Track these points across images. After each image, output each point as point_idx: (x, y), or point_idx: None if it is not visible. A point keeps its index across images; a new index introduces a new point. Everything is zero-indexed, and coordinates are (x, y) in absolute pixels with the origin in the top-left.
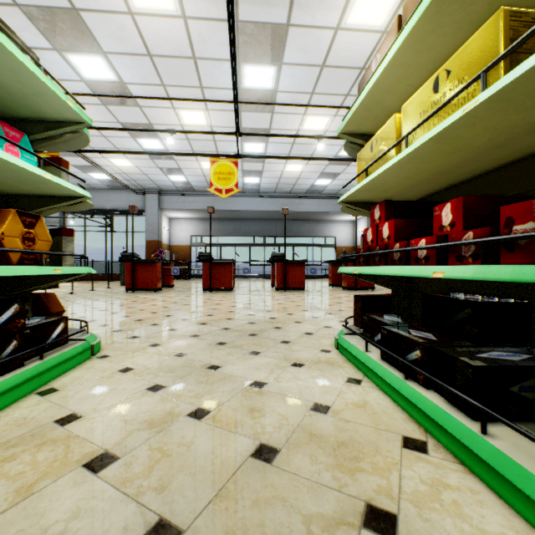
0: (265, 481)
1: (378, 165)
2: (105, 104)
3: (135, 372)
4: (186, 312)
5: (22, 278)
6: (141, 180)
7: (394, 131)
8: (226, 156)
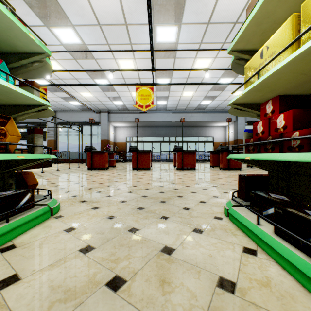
0: None
1: (269, 67)
2: (75, 58)
3: (76, 232)
4: (120, 183)
5: (5, 162)
6: (98, 105)
7: (291, 31)
8: (145, 84)
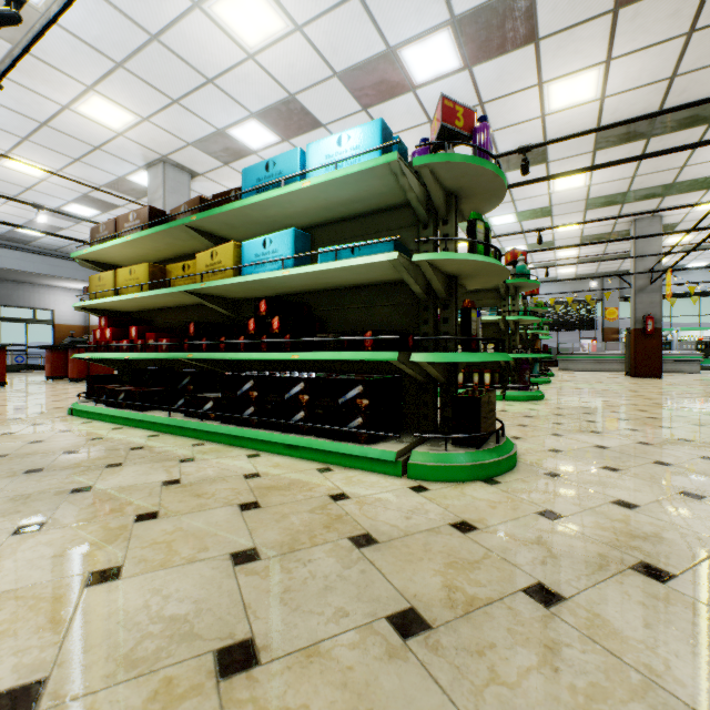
0: (43, 444)
1: (104, 292)
2: None
3: None
4: None
5: None
6: None
7: (114, 280)
8: None
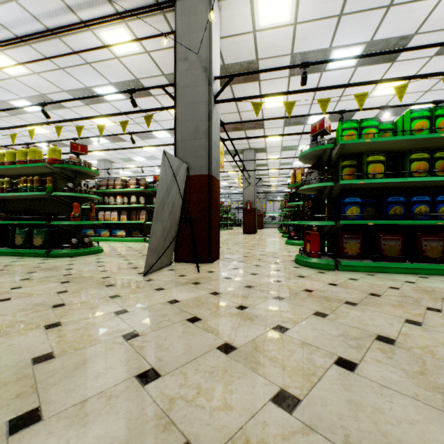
0: None
1: None
2: None
3: None
4: None
5: None
6: None
7: None
8: None
